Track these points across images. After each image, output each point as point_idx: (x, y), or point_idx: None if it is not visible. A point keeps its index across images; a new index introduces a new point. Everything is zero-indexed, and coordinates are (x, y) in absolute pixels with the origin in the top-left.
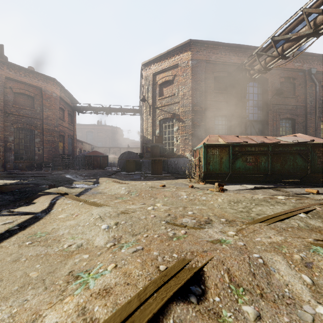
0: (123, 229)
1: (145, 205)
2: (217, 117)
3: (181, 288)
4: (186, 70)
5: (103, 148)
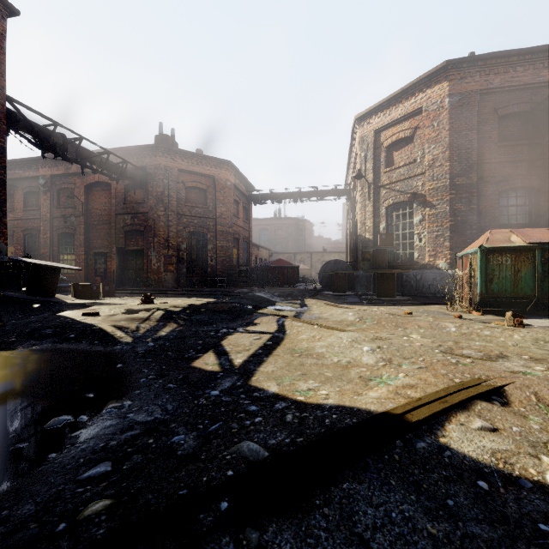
0: (389, 352)
1: (395, 335)
2: (505, 192)
3: (482, 394)
4: (439, 115)
5: (285, 254)
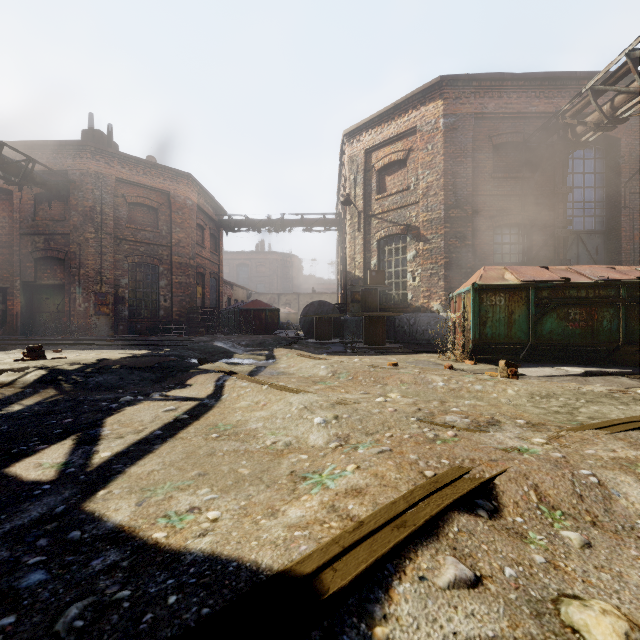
0: (349, 425)
1: (369, 395)
2: (499, 228)
3: (463, 498)
4: (434, 138)
5: (267, 294)
